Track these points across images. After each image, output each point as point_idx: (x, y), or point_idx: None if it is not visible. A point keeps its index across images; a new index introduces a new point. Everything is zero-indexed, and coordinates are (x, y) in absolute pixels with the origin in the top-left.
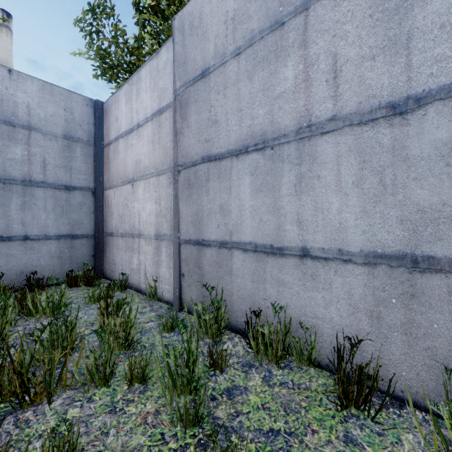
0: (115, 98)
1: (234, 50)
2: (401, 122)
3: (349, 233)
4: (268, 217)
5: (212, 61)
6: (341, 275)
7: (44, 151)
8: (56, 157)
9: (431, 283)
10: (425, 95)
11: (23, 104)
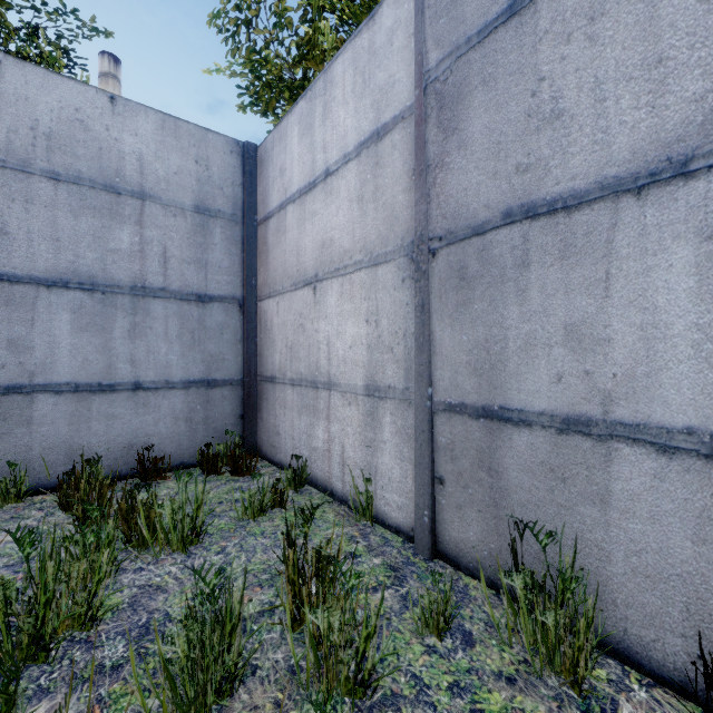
0: (279, 133)
1: None
2: None
3: None
4: None
5: None
6: None
7: (165, 235)
8: (184, 244)
9: None
10: None
11: (133, 156)
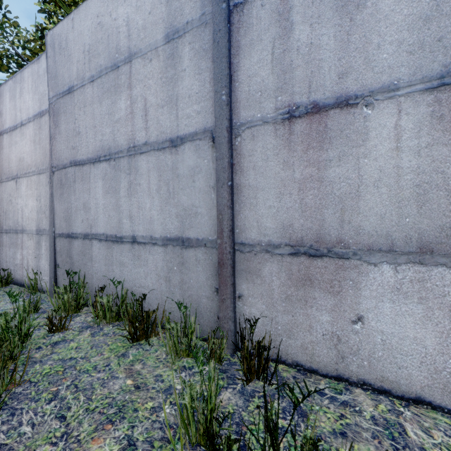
0: None
1: (90, 77)
2: (175, 152)
3: (155, 224)
4: (113, 213)
5: (76, 82)
6: (152, 254)
7: None
8: None
9: (189, 255)
10: (184, 137)
11: None
